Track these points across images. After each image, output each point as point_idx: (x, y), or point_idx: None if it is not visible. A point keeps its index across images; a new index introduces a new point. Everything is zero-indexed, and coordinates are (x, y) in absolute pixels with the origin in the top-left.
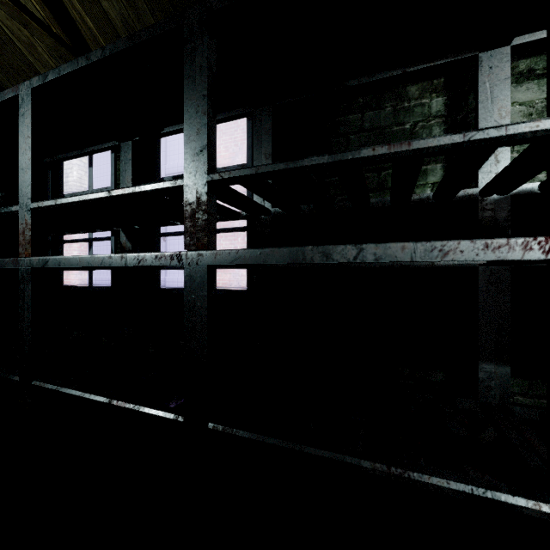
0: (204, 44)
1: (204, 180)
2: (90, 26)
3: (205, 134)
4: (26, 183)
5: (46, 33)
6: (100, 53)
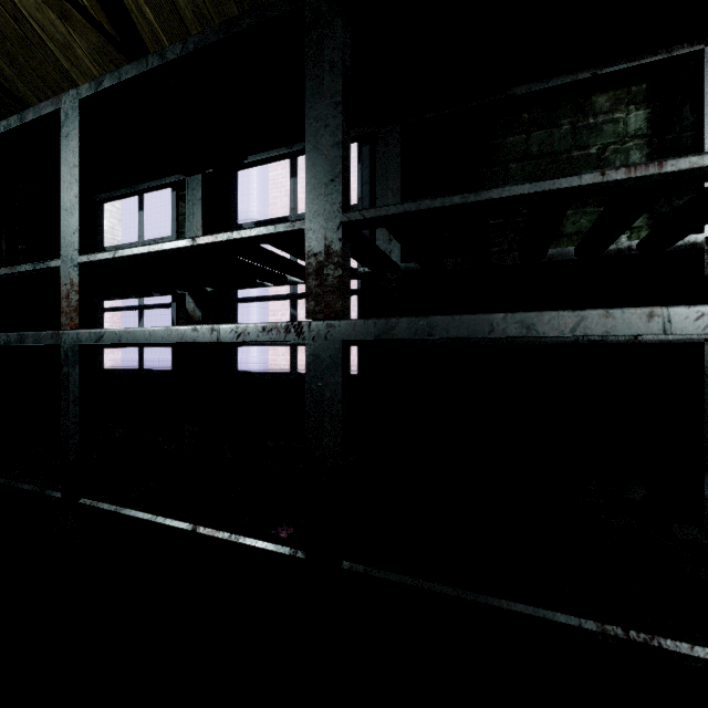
0: (337, 30)
1: (337, 222)
2: (150, 18)
3: (338, 157)
4: (71, 229)
5: (93, 28)
6: (179, 49)
